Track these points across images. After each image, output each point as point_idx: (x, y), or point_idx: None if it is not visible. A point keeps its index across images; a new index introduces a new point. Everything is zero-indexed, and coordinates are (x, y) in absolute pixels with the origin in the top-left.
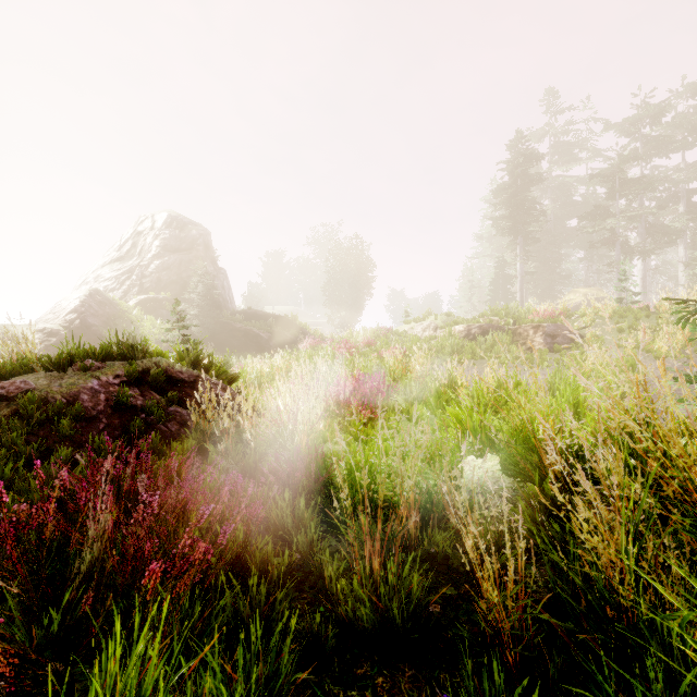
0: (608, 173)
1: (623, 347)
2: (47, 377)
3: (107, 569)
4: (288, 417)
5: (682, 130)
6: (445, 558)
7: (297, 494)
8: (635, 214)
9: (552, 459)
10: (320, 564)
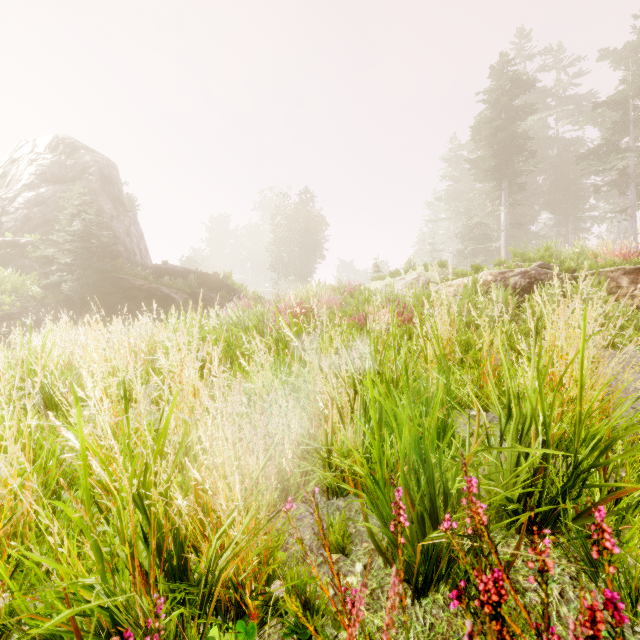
0: (619, 98)
1: None
2: None
3: None
4: None
5: None
6: None
7: None
8: None
9: None
10: None
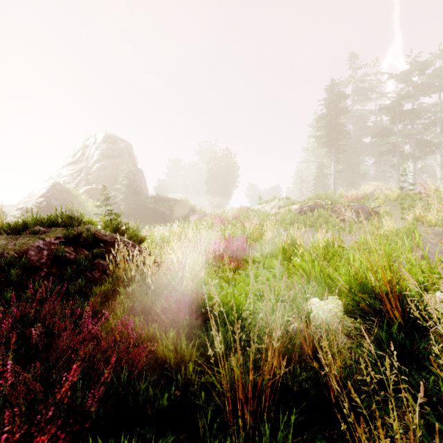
0: (391, 106)
1: (405, 219)
2: (6, 238)
3: None
4: (178, 267)
5: (439, 78)
6: (307, 395)
7: (180, 332)
8: (409, 133)
9: (417, 314)
10: (197, 400)
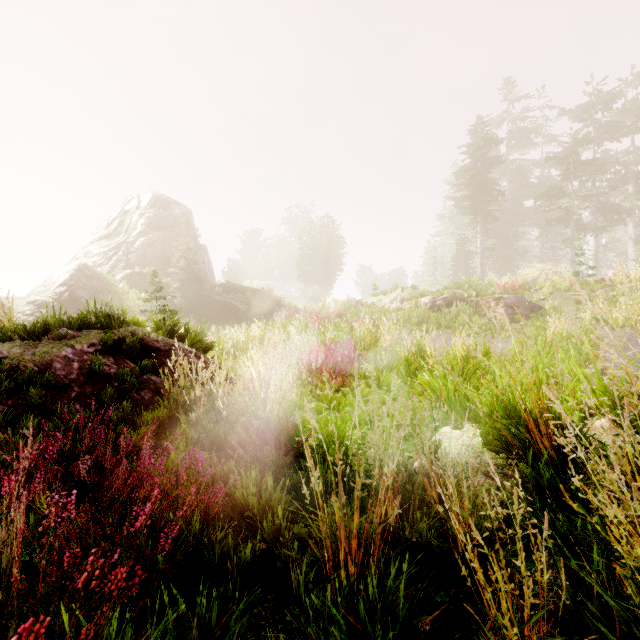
0: (563, 156)
1: (581, 318)
2: (21, 345)
3: (13, 586)
4: (259, 386)
5: (631, 115)
6: (429, 548)
7: (265, 471)
8: (588, 193)
9: (561, 441)
10: (288, 554)
